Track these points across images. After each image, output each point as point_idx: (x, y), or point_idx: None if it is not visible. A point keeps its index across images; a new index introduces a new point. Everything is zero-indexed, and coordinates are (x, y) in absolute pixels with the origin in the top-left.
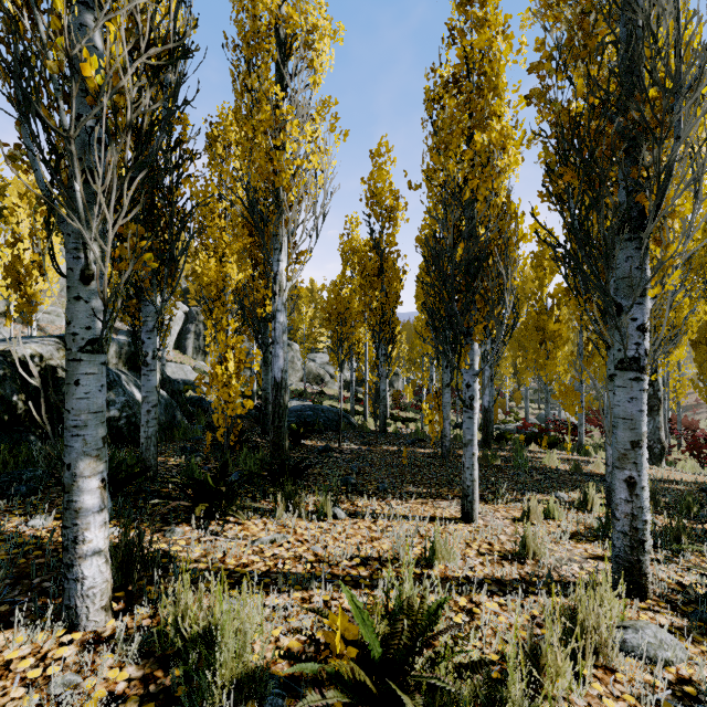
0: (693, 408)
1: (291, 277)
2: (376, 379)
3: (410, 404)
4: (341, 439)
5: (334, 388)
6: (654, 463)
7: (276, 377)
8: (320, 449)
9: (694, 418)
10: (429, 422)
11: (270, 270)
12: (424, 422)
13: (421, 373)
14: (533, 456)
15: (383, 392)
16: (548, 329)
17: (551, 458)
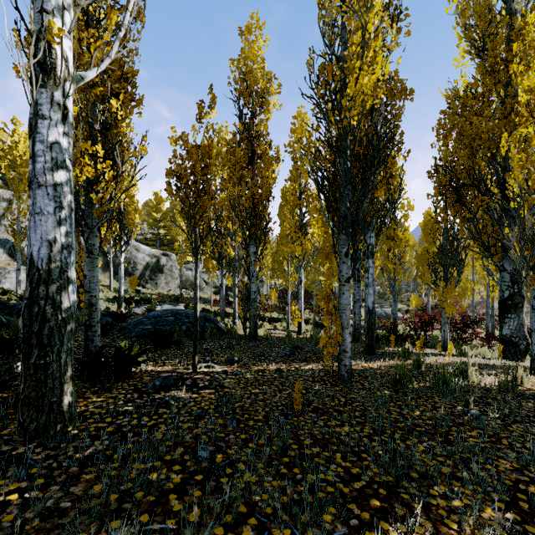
0: (480, 304)
1: (173, 201)
2: (245, 283)
3: (273, 306)
4: (202, 353)
5: (208, 293)
6: (520, 359)
7: (36, 257)
8: (157, 384)
9: (482, 311)
10: (297, 323)
11: (94, 119)
12: (294, 324)
13: (287, 277)
14: (428, 364)
15: (254, 294)
16: (397, 237)
17: (467, 372)
